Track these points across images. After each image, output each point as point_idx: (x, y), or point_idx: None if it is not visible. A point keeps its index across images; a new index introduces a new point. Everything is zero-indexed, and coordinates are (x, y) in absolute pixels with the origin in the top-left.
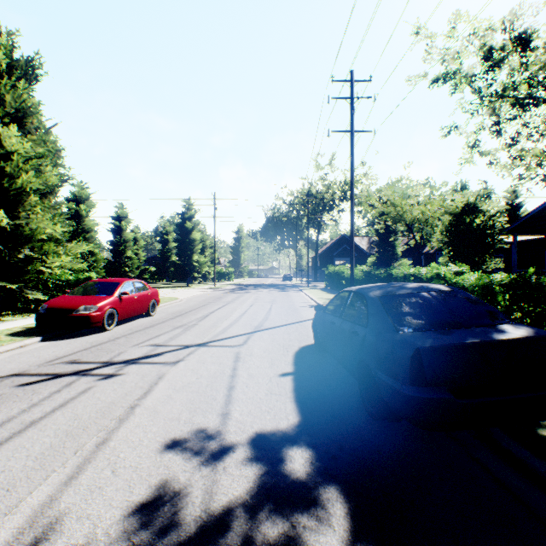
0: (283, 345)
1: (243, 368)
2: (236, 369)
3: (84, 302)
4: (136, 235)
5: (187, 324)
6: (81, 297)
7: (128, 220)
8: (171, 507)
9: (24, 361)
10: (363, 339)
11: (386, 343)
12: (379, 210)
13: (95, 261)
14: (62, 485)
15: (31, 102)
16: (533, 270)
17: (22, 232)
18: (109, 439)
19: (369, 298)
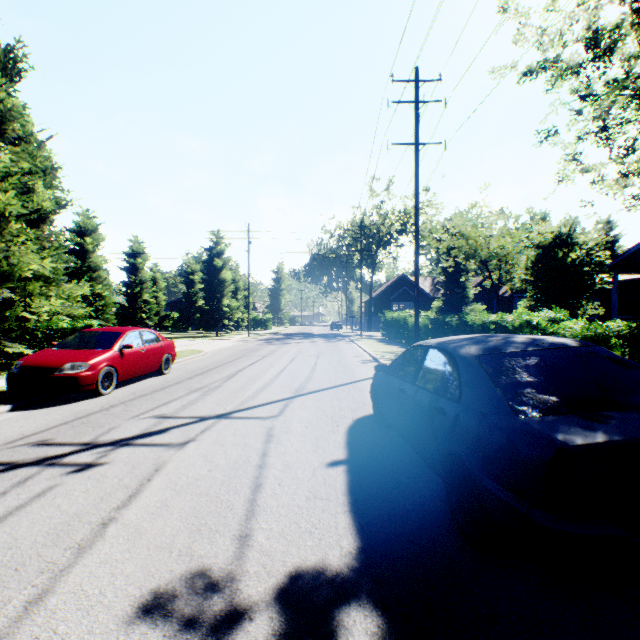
0: (332, 416)
1: (276, 454)
2: (267, 455)
3: (72, 358)
4: (156, 274)
5: (208, 386)
6: (69, 351)
7: (145, 257)
8: None
9: None
10: (455, 421)
11: (499, 433)
12: (447, 243)
13: (103, 306)
14: None
15: (11, 103)
16: None
17: None
18: (50, 592)
19: (461, 357)
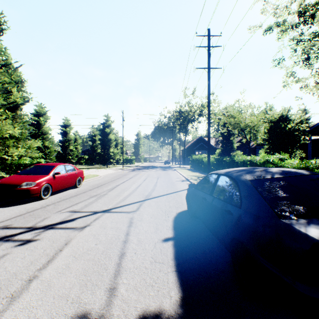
0: (165, 211)
1: (134, 234)
2: (129, 234)
3: (27, 179)
4: (76, 136)
5: (100, 194)
6: (25, 176)
7: (71, 127)
8: None
9: None
10: (238, 219)
11: (269, 229)
12: (224, 120)
13: (49, 152)
14: None
15: None
16: None
17: None
18: None
19: (240, 181)
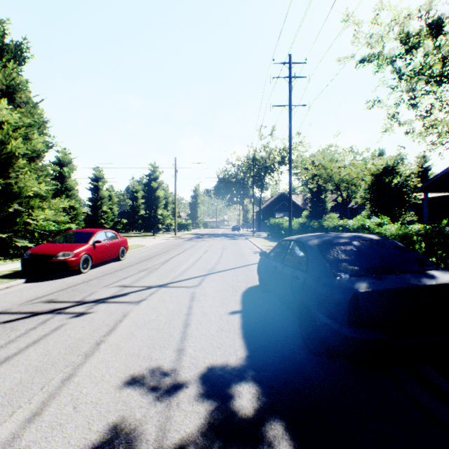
0: (232, 286)
1: (197, 307)
2: (191, 308)
3: (63, 249)
4: (111, 193)
5: (151, 268)
6: (60, 244)
7: (104, 180)
8: (125, 445)
9: (8, 300)
10: (304, 282)
11: (325, 287)
12: (312, 172)
13: (76, 214)
14: (26, 422)
15: (20, 80)
16: (446, 222)
17: (12, 190)
18: (74, 375)
19: (308, 246)
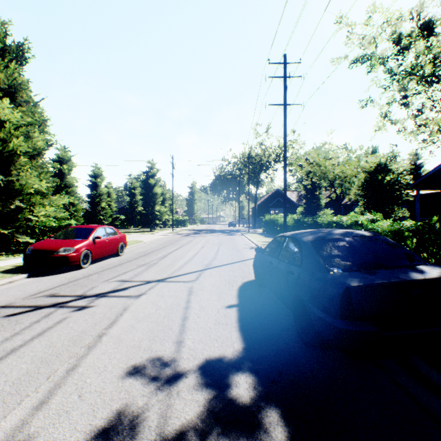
0: (229, 280)
1: (195, 301)
2: (189, 302)
3: (64, 245)
4: (109, 189)
5: (149, 263)
6: (61, 240)
7: (102, 177)
8: (129, 431)
9: (11, 294)
10: (298, 277)
11: (319, 281)
12: (306, 169)
13: (75, 211)
14: (34, 410)
15: (21, 80)
16: (436, 218)
17: (13, 187)
18: (78, 365)
19: (303, 242)
